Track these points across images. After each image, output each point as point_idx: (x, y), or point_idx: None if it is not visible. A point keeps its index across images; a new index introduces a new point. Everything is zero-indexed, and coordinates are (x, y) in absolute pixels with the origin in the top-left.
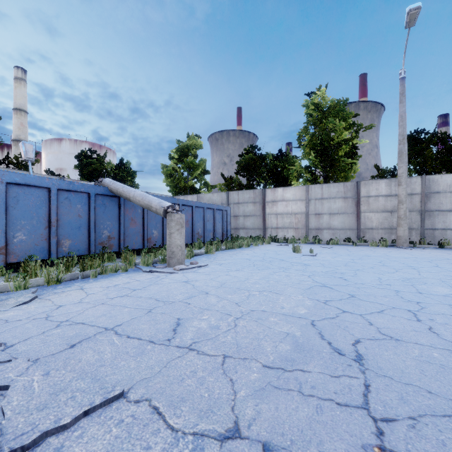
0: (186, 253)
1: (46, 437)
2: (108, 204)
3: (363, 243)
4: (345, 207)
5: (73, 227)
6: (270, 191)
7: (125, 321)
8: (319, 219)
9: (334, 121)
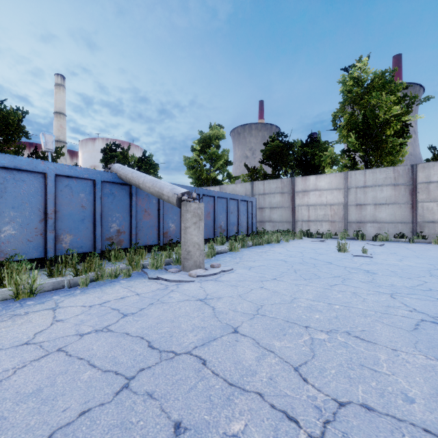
0: (206, 252)
1: None
2: (117, 193)
3: (422, 239)
4: (395, 196)
5: (74, 219)
6: (300, 180)
7: (61, 427)
8: (361, 211)
9: (379, 96)
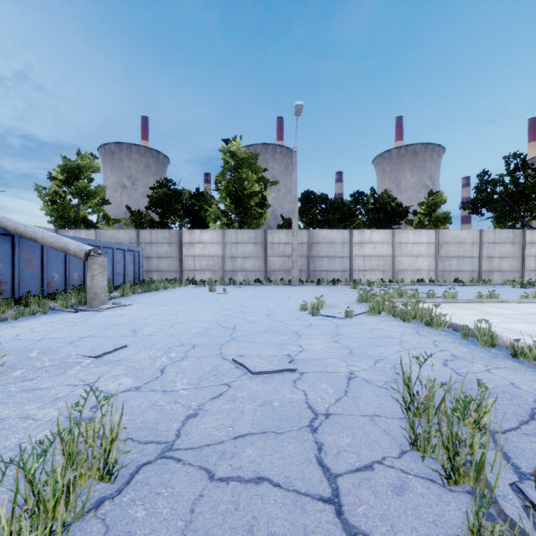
0: None
1: (104, 355)
2: None
3: (269, 283)
4: (255, 251)
5: None
6: (187, 233)
7: (94, 333)
8: (234, 262)
9: (247, 172)
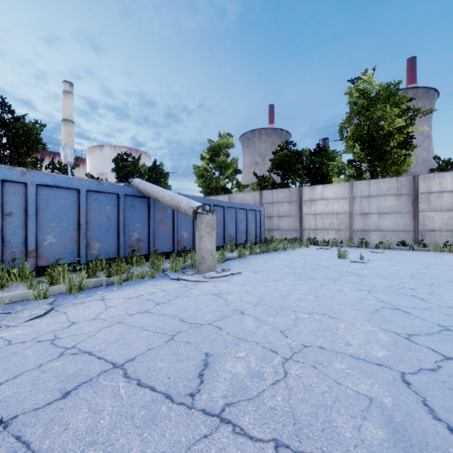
0: (217, 258)
1: None
2: (137, 205)
3: (422, 247)
4: (398, 205)
5: (102, 229)
6: (307, 189)
7: (139, 354)
8: (366, 220)
9: (383, 108)
